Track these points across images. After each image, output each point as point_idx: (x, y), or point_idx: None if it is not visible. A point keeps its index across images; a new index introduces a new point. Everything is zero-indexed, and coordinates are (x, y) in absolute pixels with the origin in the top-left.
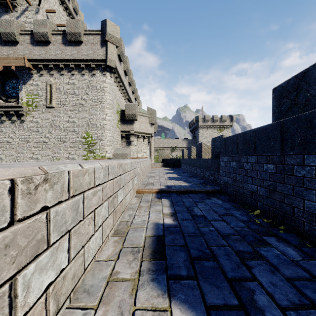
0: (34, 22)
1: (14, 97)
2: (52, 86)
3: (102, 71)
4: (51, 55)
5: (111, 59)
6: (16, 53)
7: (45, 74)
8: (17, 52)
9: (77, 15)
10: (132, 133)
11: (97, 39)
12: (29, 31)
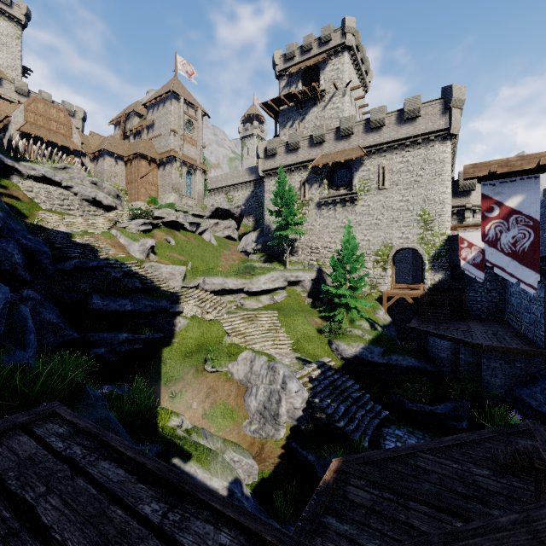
0: (371, 112)
1: (342, 186)
2: (384, 168)
3: (441, 141)
4: (385, 138)
5: (455, 125)
6: (350, 144)
7: (377, 158)
8: (352, 143)
9: (367, 76)
10: (468, 207)
11: (437, 108)
12: (363, 121)
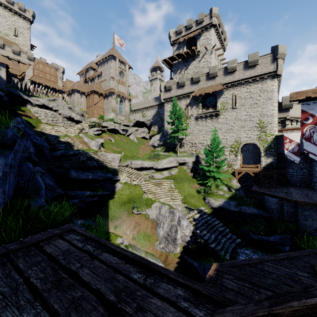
0: (228, 63)
1: (210, 107)
2: (236, 96)
3: (271, 79)
4: (236, 78)
5: (280, 69)
6: (215, 82)
7: (231, 90)
8: (216, 81)
9: (224, 41)
10: (288, 118)
11: (269, 59)
12: (223, 68)
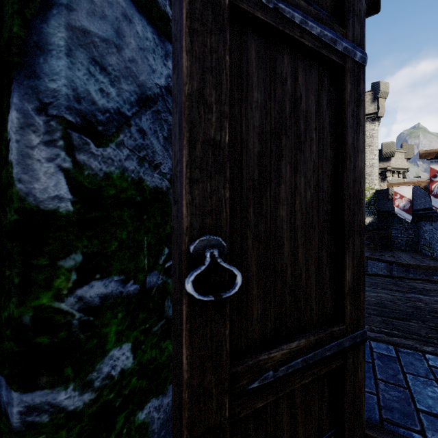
0: None
1: None
2: None
3: (371, 121)
4: None
5: (381, 110)
6: None
7: None
8: None
9: None
10: (389, 169)
11: (368, 98)
12: None
